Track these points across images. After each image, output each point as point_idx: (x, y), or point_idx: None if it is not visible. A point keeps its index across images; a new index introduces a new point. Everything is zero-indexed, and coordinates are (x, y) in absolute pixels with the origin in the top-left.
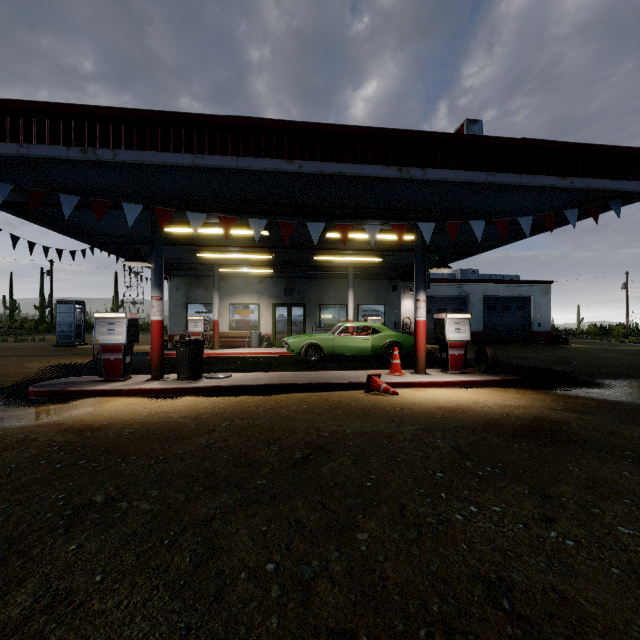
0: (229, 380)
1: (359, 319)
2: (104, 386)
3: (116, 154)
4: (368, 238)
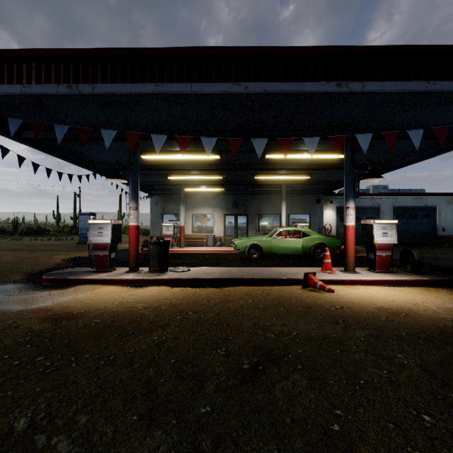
0: (188, 273)
1: (289, 225)
2: (94, 276)
3: (94, 88)
4: (300, 159)
